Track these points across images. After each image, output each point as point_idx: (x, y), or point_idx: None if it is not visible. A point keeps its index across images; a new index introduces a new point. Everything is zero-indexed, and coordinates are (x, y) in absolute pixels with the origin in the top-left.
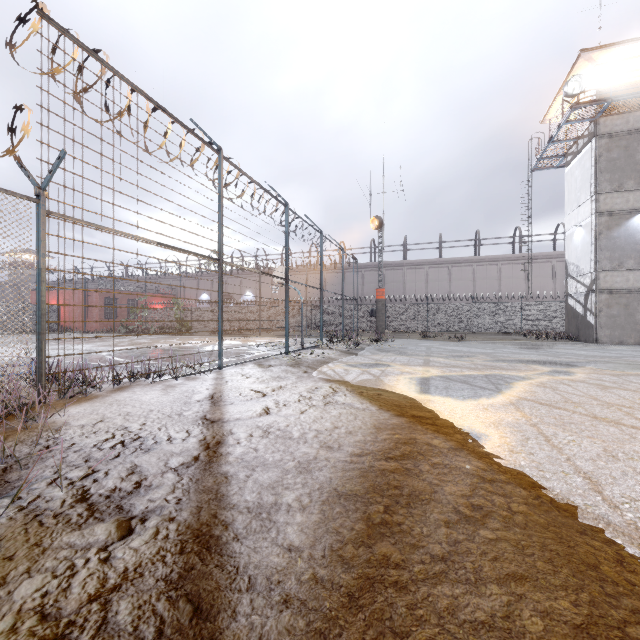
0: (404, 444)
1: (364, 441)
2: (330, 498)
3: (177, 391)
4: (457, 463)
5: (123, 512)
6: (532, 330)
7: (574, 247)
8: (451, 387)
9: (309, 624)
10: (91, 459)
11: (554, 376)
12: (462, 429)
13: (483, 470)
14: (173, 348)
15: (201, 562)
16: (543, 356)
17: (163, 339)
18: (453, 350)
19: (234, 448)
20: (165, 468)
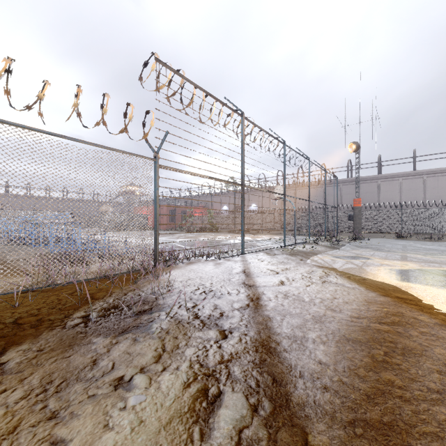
0: (393, 315)
1: (359, 309)
2: (341, 340)
3: (222, 266)
4: (443, 334)
5: (219, 327)
6: None
7: None
8: (431, 278)
9: (343, 402)
10: (192, 298)
11: None
12: (445, 311)
13: None
14: (210, 240)
15: (269, 358)
16: None
17: (203, 235)
18: (430, 249)
19: (268, 302)
20: (232, 308)
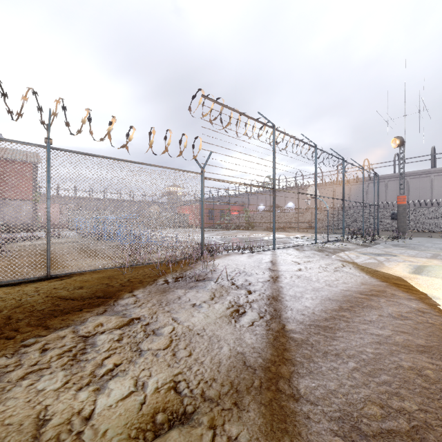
0: (376, 291)
1: (351, 286)
2: (325, 299)
3: (254, 257)
4: (407, 302)
5: (247, 289)
6: None
7: None
8: None
9: (310, 319)
10: (230, 275)
11: None
12: (429, 293)
13: (425, 309)
14: (246, 238)
15: (275, 302)
16: None
17: (239, 232)
18: None
19: (284, 279)
20: (257, 281)
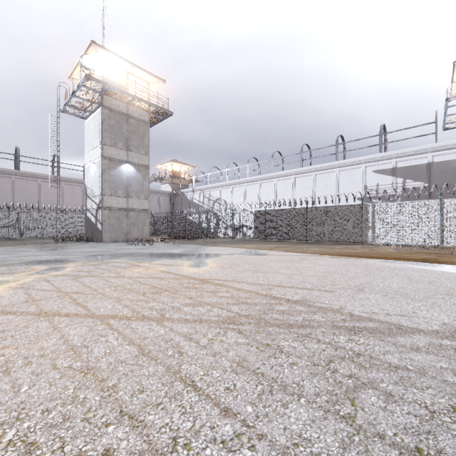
0: None
1: None
2: None
3: None
4: None
5: None
6: (65, 235)
7: (90, 176)
8: None
9: None
10: None
11: (44, 274)
12: None
13: None
14: None
15: None
16: (54, 255)
17: None
18: None
19: None
20: None
